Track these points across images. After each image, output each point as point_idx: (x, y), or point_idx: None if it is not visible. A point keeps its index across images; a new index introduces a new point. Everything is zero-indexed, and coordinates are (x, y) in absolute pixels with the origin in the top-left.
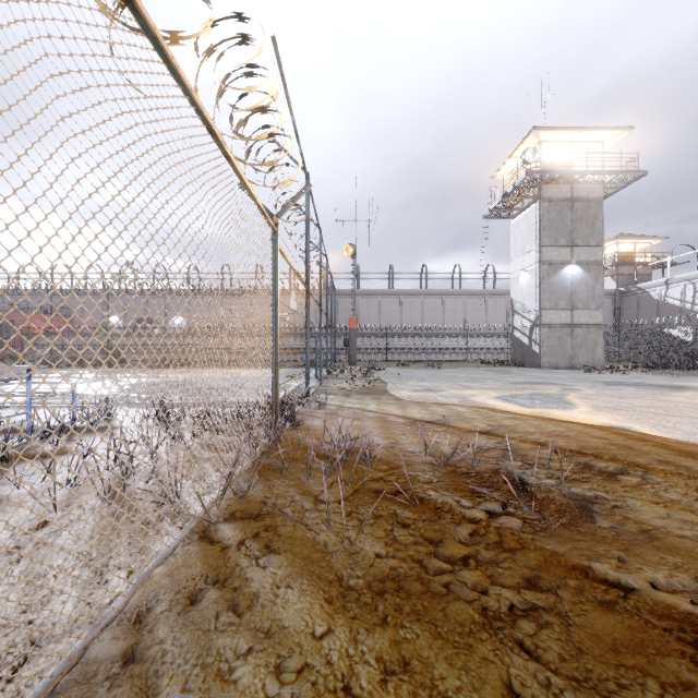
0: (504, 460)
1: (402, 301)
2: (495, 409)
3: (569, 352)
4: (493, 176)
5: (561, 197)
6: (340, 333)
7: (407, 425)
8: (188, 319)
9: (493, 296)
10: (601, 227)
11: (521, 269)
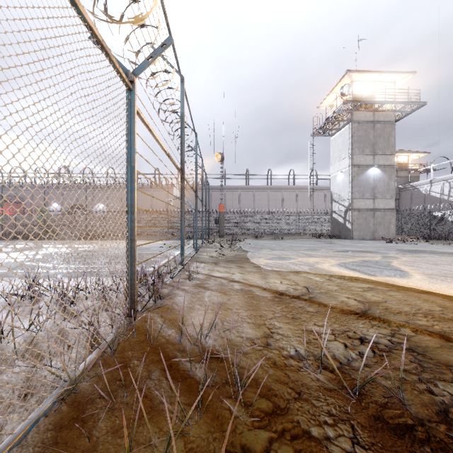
0: (434, 382)
1: (255, 194)
2: (344, 277)
3: (372, 228)
4: (318, 106)
5: (366, 120)
6: (213, 215)
7: (275, 303)
8: (107, 205)
9: (316, 190)
10: (393, 141)
11: (338, 171)
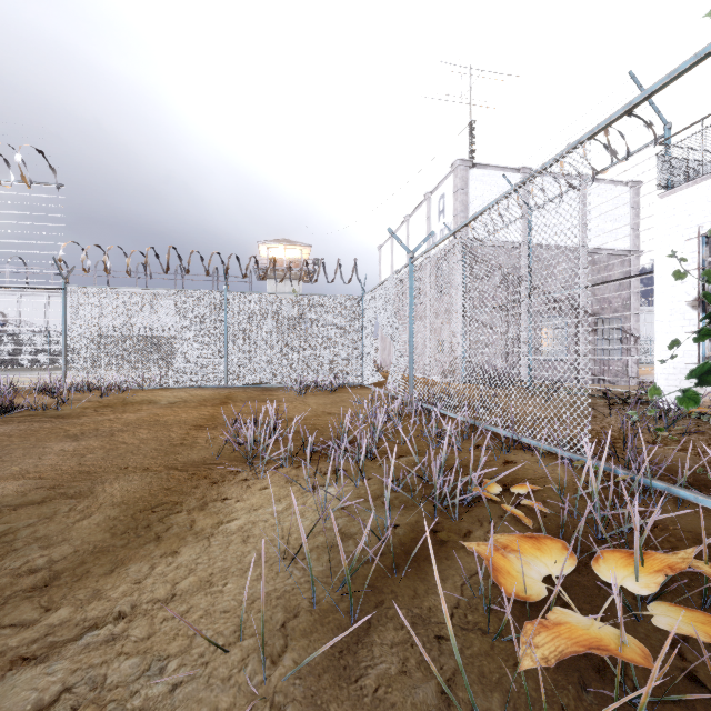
0: None
1: None
2: None
3: None
4: None
5: None
6: None
7: None
8: None
9: None
10: None
11: None
